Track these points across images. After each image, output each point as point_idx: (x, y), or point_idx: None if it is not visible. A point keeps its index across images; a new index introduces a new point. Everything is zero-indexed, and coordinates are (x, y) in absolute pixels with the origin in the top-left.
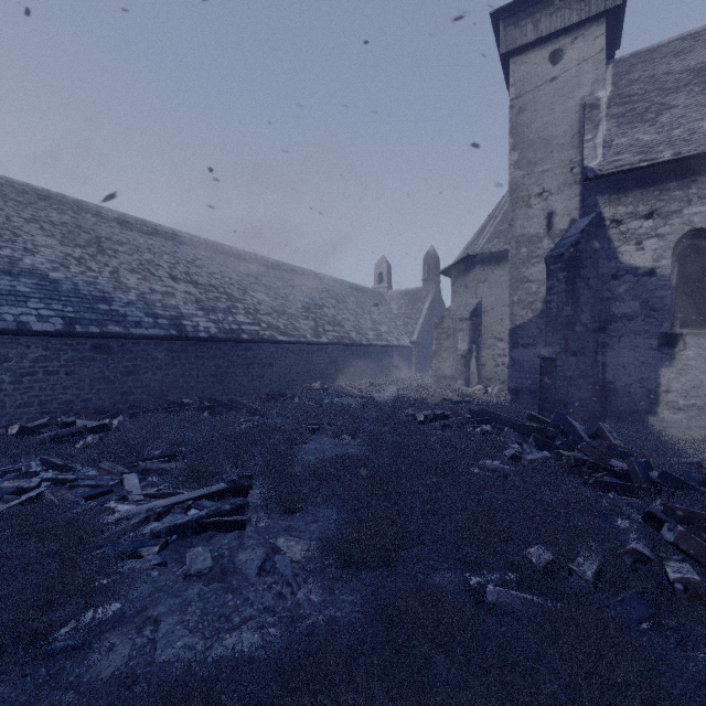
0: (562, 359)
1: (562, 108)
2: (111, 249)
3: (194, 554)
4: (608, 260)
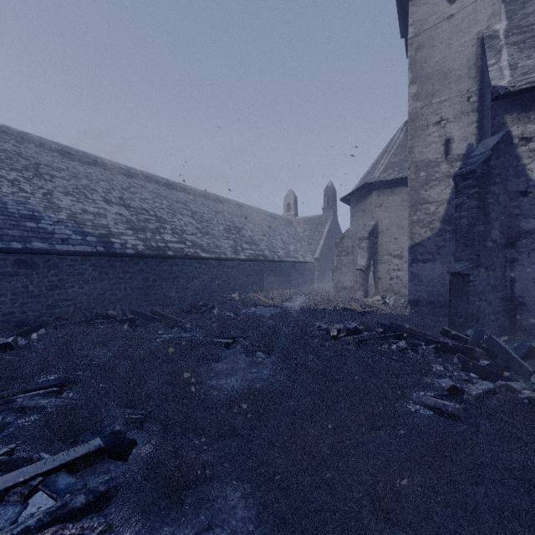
0: (474, 274)
1: (459, 43)
2: (49, 174)
3: None
4: (516, 178)
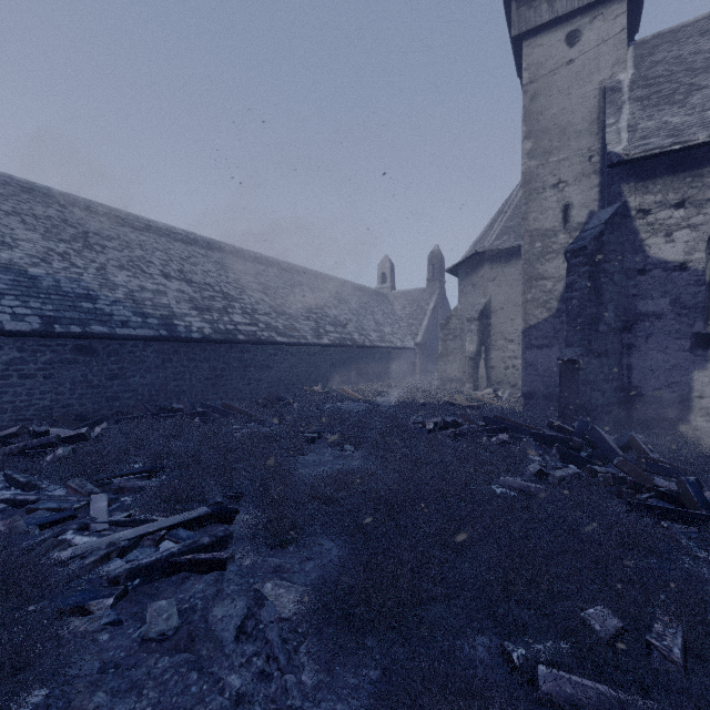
0: (584, 361)
1: (579, 93)
2: (99, 245)
3: (156, 610)
4: (634, 254)
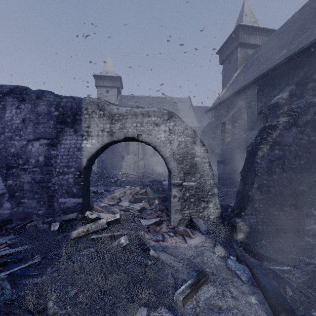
0: (105, 160)
1: None
2: None
3: None
4: None
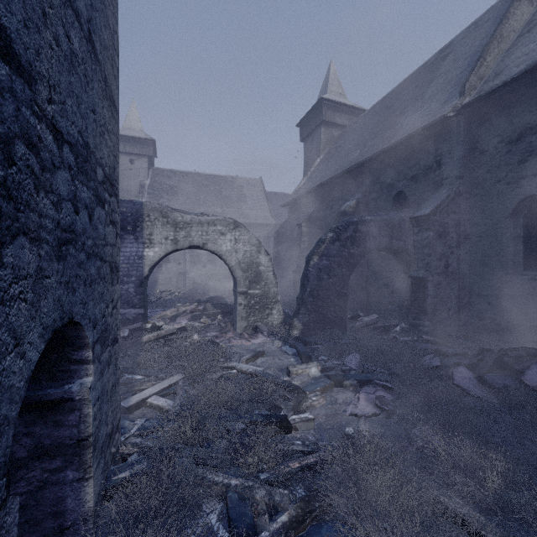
0: None
1: (134, 181)
2: None
3: None
4: None
